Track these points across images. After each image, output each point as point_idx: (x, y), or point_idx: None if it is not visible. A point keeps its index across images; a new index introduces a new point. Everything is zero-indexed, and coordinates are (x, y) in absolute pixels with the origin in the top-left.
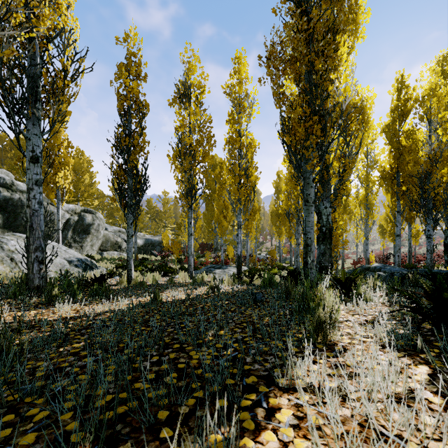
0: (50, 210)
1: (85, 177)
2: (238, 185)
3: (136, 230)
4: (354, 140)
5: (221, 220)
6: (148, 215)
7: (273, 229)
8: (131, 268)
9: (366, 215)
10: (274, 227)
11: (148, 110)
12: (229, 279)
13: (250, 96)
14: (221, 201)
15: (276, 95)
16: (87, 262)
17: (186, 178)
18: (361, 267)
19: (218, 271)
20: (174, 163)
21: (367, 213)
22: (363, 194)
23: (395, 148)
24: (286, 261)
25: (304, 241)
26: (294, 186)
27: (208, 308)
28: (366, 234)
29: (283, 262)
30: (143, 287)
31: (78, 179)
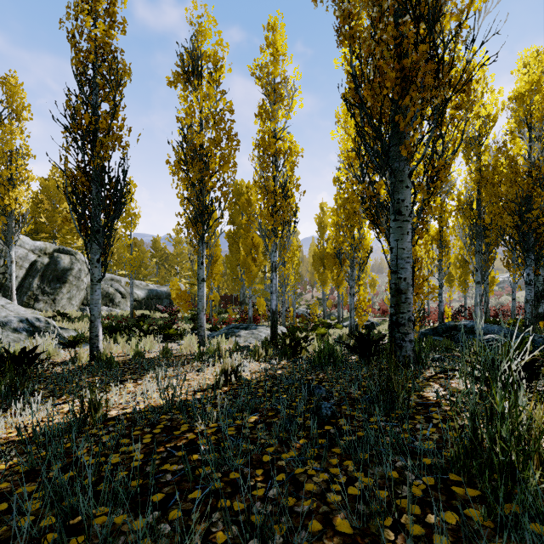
0: (4, 248)
1: (63, 206)
2: (272, 209)
3: (138, 278)
4: (449, 134)
5: (249, 264)
6: (155, 259)
7: (315, 276)
8: (97, 333)
9: (440, 255)
10: (317, 273)
11: (126, 75)
12: (260, 350)
13: (290, 82)
14: (249, 238)
15: (344, 21)
16: (37, 323)
17: (194, 195)
18: (443, 325)
19: (243, 333)
20: (177, 173)
21: (440, 253)
22: (436, 228)
23: (476, 169)
24: (331, 317)
25: (394, 284)
26: (347, 216)
27: (203, 448)
28: (439, 280)
29: (327, 318)
30: (111, 367)
31: (53, 208)
